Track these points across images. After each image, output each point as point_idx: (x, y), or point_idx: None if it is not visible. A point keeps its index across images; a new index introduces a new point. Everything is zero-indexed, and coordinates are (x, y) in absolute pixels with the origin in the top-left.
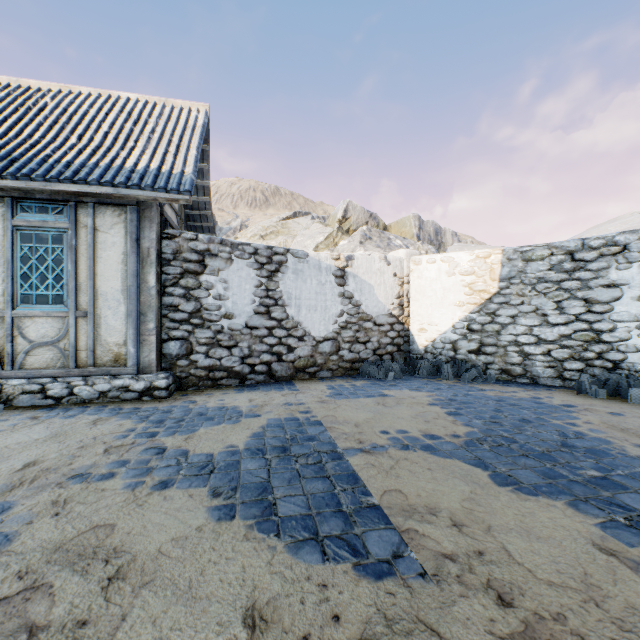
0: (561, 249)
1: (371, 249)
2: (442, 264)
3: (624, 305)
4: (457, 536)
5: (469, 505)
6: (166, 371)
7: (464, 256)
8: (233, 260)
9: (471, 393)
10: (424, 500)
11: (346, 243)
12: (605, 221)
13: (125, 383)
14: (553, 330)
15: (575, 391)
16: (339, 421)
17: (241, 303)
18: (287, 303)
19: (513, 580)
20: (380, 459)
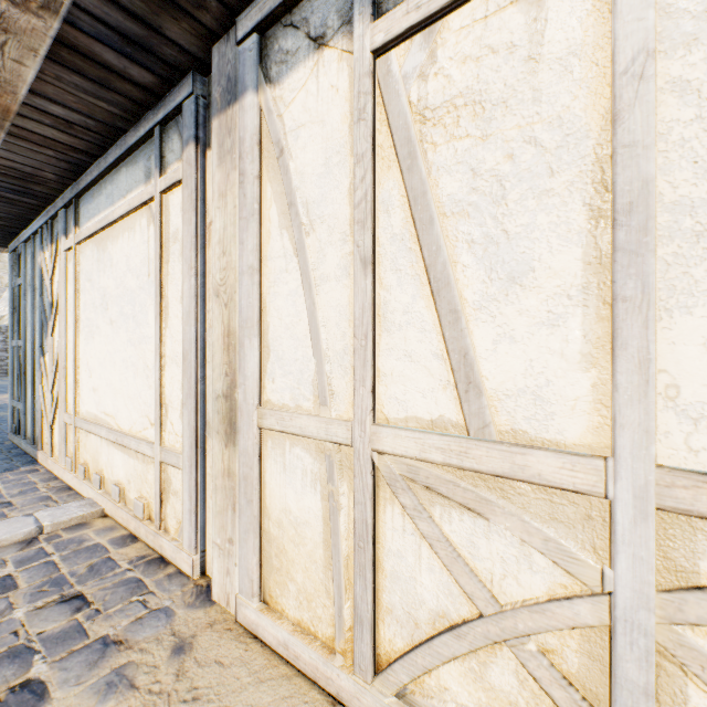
0: None
1: None
2: None
3: None
4: None
5: None
6: None
7: None
8: None
9: None
10: None
11: None
12: None
13: None
14: None
15: None
16: None
17: None
18: None
19: None
20: None
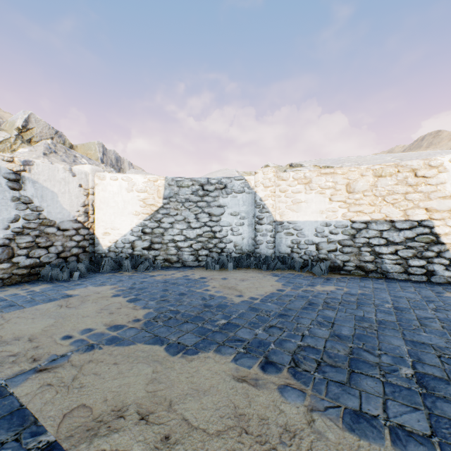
0: (198, 182)
1: (57, 162)
2: (123, 182)
3: (225, 217)
4: (145, 431)
5: (153, 387)
6: None
7: (140, 178)
8: None
9: (146, 280)
10: (111, 404)
11: (27, 151)
12: (215, 171)
13: None
14: (194, 232)
15: (205, 268)
16: (6, 341)
17: None
18: None
19: (195, 450)
20: (60, 373)
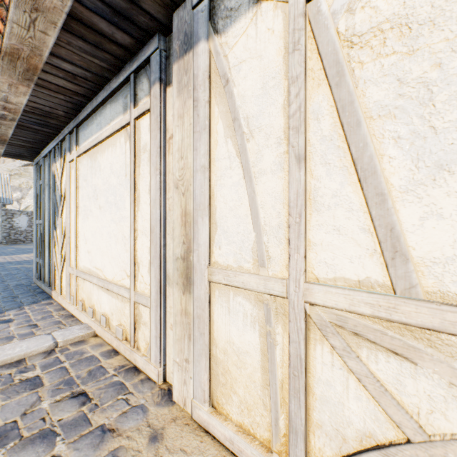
0: None
1: None
2: None
3: None
4: None
5: None
6: (4, 239)
7: None
8: (22, 215)
9: None
10: None
11: None
12: None
13: None
14: None
15: None
16: None
17: (24, 224)
18: None
19: None
20: None
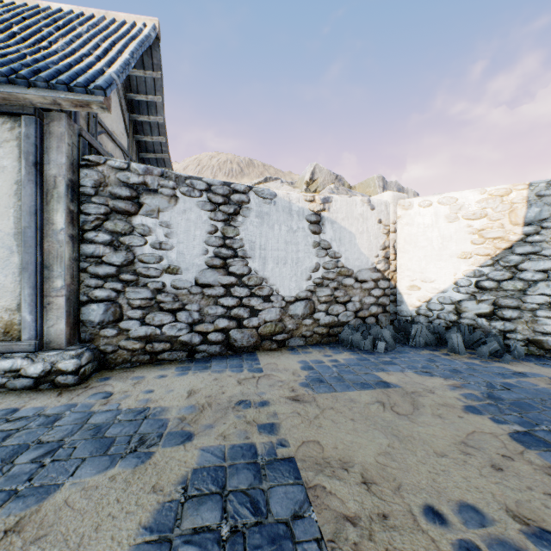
0: None
1: None
2: (440, 207)
3: None
4: None
5: None
6: (84, 344)
7: (471, 195)
8: (178, 198)
9: (511, 382)
10: None
11: None
12: None
13: (14, 365)
14: None
15: None
16: (329, 463)
17: (189, 254)
18: (249, 254)
19: None
20: None
